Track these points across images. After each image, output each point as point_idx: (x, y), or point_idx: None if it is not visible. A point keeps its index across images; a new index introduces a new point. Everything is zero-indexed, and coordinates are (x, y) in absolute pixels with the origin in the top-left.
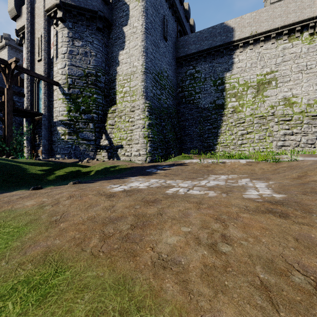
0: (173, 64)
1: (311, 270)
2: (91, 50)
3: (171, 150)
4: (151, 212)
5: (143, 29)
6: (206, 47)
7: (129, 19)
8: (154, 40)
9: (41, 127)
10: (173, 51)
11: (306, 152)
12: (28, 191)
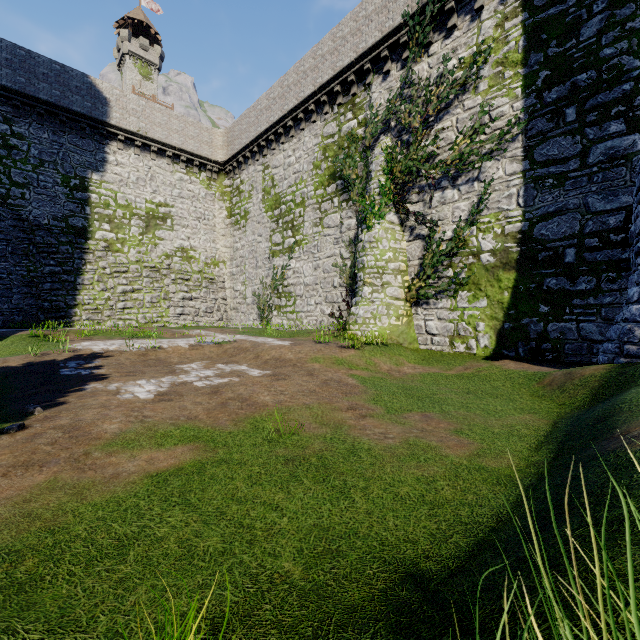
0: None
1: (307, 389)
2: None
3: None
4: (234, 395)
5: None
6: (46, 96)
7: None
8: None
9: None
10: None
11: (206, 323)
12: (30, 431)
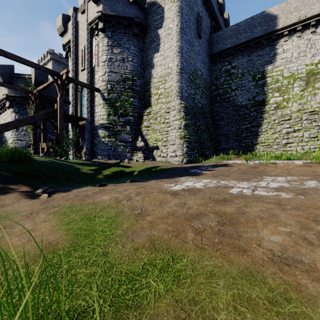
0: (207, 61)
1: None
2: (128, 56)
3: (206, 151)
4: (231, 211)
5: (178, 29)
6: (243, 40)
7: (163, 21)
8: (188, 39)
9: (84, 131)
10: (207, 48)
11: None
12: (97, 188)
